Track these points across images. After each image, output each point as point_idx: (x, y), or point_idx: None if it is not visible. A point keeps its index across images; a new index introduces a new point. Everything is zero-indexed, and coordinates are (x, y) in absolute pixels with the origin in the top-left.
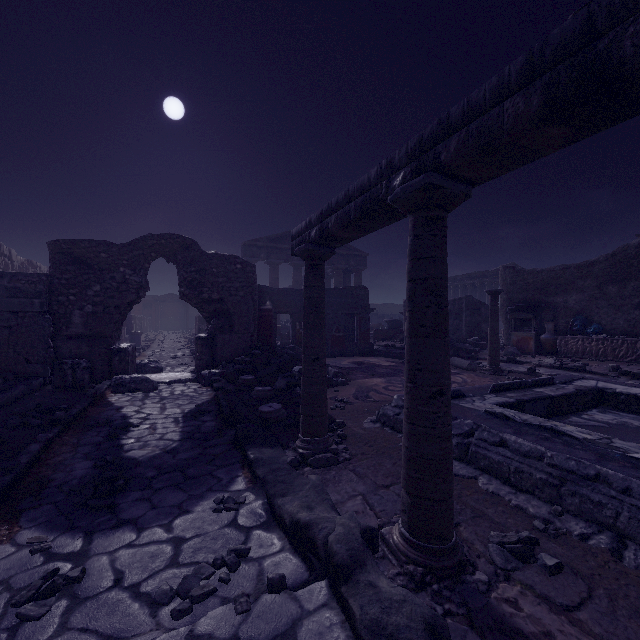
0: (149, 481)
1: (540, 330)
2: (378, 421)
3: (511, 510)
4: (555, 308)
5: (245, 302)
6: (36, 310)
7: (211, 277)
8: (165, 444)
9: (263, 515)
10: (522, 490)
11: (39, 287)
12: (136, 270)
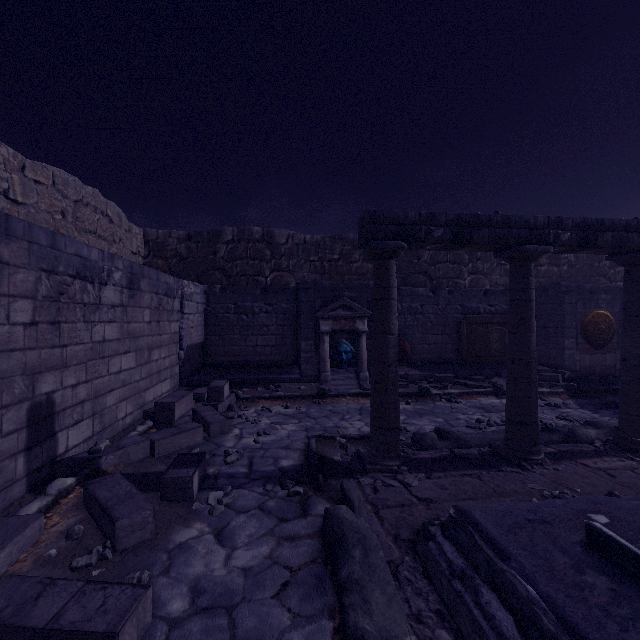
0: None
1: None
2: None
3: None
4: None
5: None
6: None
7: None
8: None
9: None
10: None
11: None
12: None
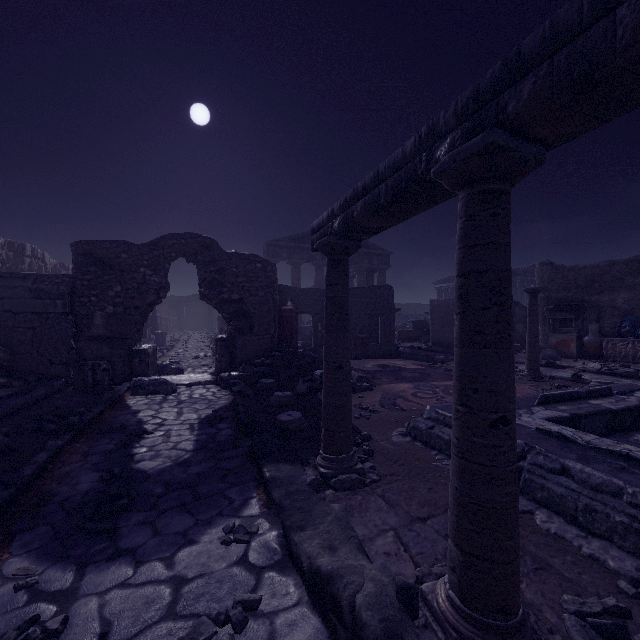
0: (156, 499)
1: (582, 332)
2: (408, 434)
3: (584, 561)
4: (600, 308)
5: (265, 302)
6: (59, 311)
7: (231, 277)
8: (177, 455)
9: (278, 551)
10: (594, 533)
11: (61, 288)
12: (156, 270)
